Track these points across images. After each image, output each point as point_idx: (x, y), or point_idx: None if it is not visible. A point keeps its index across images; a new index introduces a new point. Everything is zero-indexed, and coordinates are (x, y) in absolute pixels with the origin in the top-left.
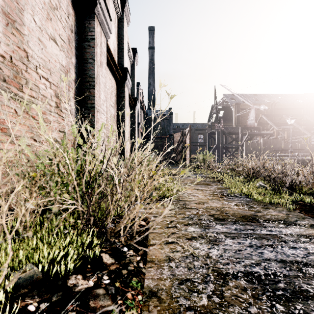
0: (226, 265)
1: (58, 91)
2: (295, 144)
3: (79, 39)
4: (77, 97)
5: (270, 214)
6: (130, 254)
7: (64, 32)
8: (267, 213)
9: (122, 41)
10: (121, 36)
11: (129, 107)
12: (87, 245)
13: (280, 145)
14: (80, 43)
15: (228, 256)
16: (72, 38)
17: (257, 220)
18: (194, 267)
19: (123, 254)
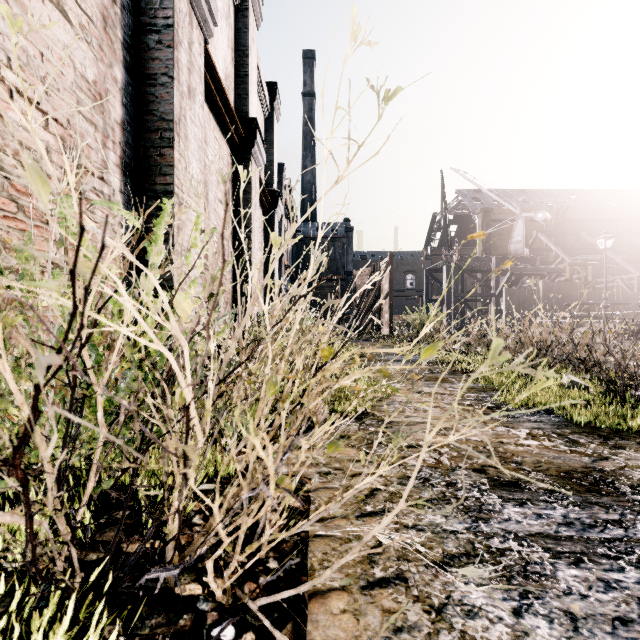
0: None
1: (70, 140)
2: (610, 293)
3: (134, 24)
4: (128, 168)
5: (638, 466)
6: None
7: None
8: (626, 461)
9: (246, 60)
10: (243, 49)
11: (261, 210)
12: None
13: (579, 295)
14: (138, 37)
15: None
16: (114, 17)
17: (613, 487)
18: None
19: None
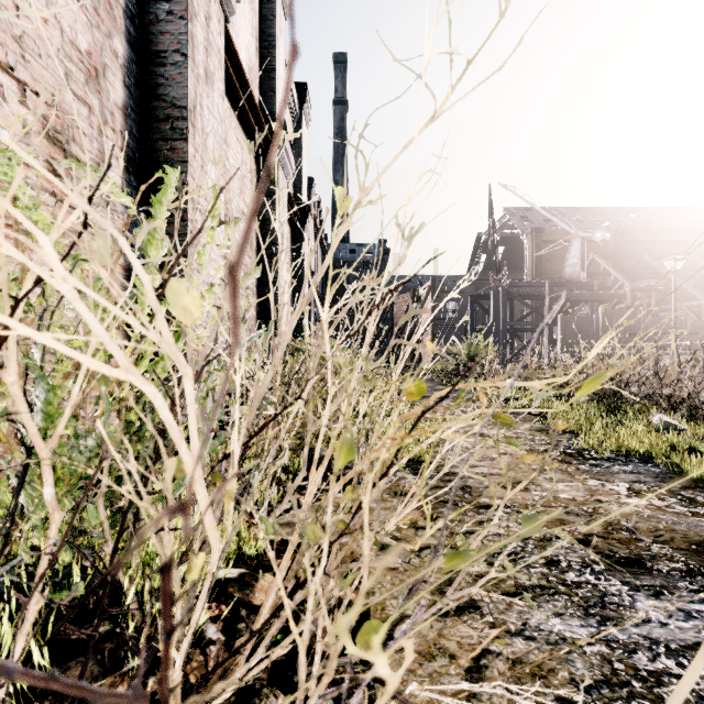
0: None
1: (56, 121)
2: (677, 322)
3: None
4: (132, 163)
5: None
6: None
7: None
8: None
9: (272, 51)
10: (269, 39)
11: (288, 226)
12: None
13: (643, 324)
14: (144, 7)
15: None
16: None
17: None
18: None
19: None
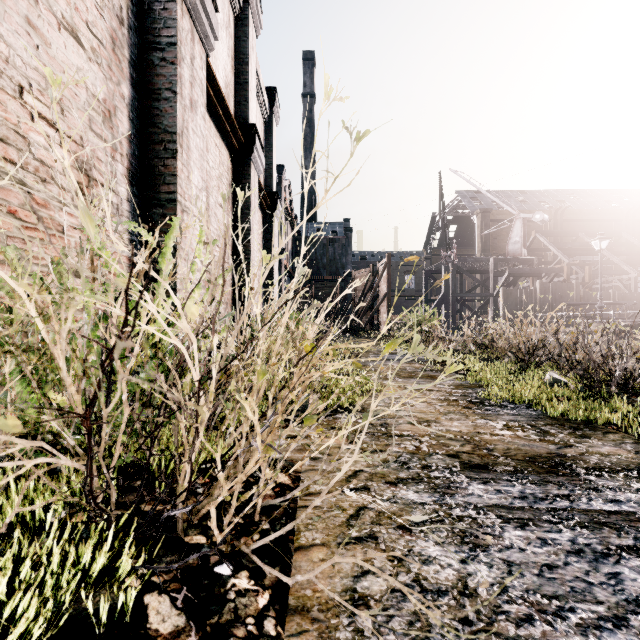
0: (525, 626)
1: (83, 155)
2: (606, 294)
3: (140, 43)
4: (135, 178)
5: (597, 452)
6: (239, 589)
7: (100, 20)
8: (587, 448)
9: (245, 67)
10: (243, 57)
11: (260, 212)
12: (107, 567)
13: (576, 296)
14: (144, 55)
15: (523, 589)
16: (122, 38)
17: (570, 469)
18: (430, 632)
19: (216, 591)
